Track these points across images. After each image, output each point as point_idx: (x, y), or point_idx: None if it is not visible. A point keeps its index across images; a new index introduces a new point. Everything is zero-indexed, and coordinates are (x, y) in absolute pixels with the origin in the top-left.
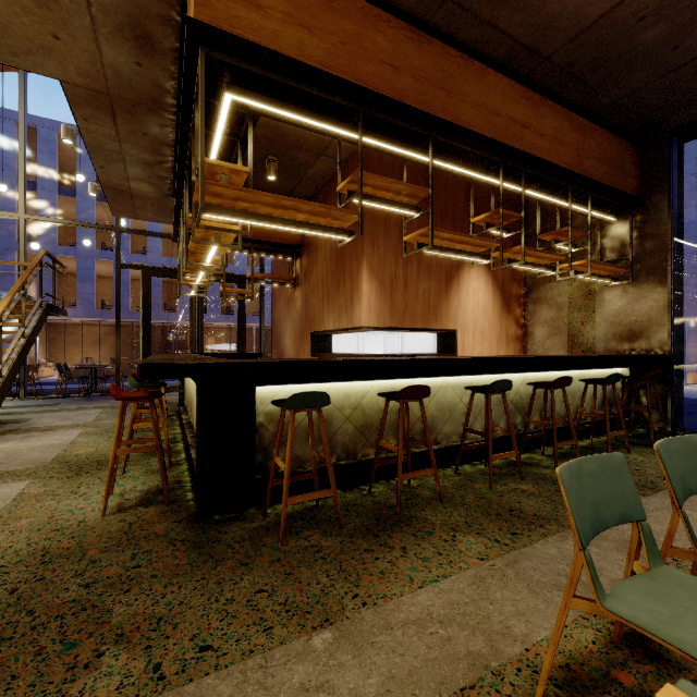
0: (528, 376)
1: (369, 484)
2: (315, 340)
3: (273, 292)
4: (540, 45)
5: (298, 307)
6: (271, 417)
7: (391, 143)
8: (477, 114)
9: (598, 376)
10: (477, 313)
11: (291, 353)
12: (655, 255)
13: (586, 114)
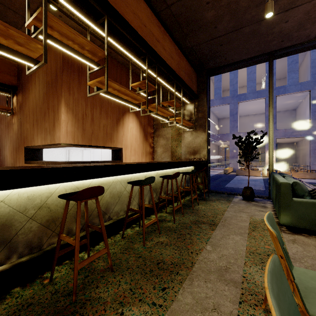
0: (158, 172)
1: (50, 273)
2: (28, 152)
3: None
4: None
5: (15, 129)
6: None
7: (76, 8)
8: (134, 19)
9: (184, 170)
10: (132, 139)
11: (9, 161)
12: (202, 119)
13: (181, 49)
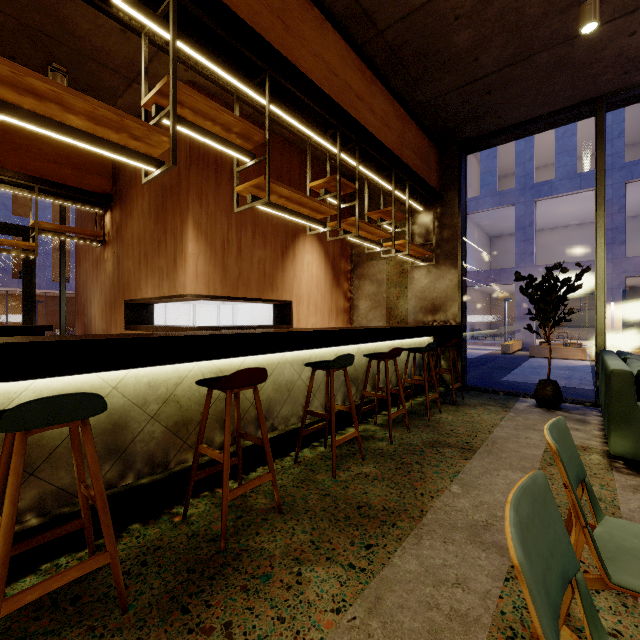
0: (361, 347)
1: (184, 506)
2: (130, 310)
3: (77, 251)
4: (376, 13)
5: (109, 270)
6: (4, 435)
7: (218, 64)
8: (317, 66)
9: (412, 344)
10: (311, 285)
11: (99, 325)
12: (450, 242)
13: (406, 107)
